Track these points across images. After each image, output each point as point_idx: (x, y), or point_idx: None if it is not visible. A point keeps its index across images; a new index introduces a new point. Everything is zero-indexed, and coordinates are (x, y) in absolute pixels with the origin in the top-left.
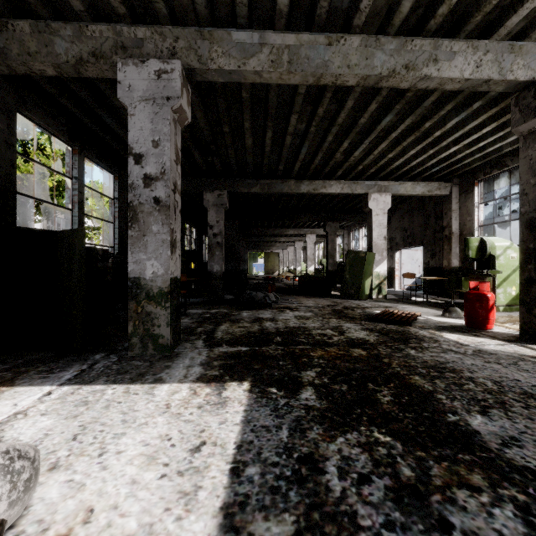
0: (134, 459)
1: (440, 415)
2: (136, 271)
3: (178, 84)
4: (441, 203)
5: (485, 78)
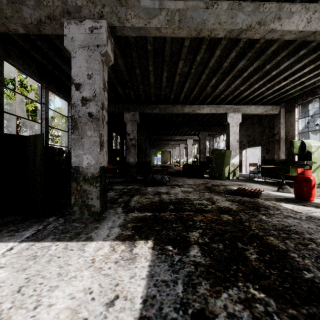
0: (61, 313)
1: (297, 272)
2: (77, 162)
3: (105, 36)
4: (273, 119)
5: (313, 30)
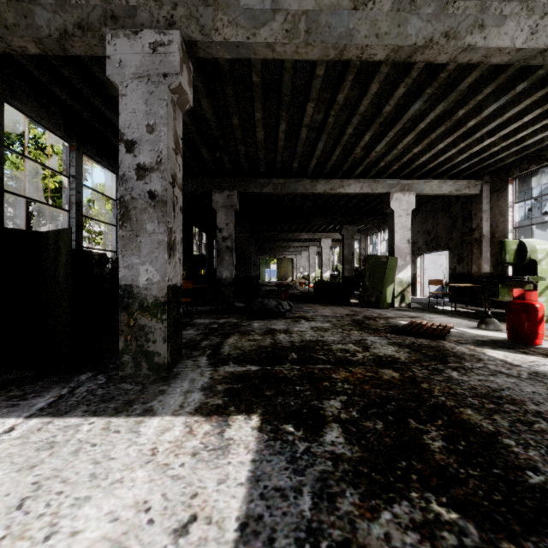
0: (92, 547)
1: (516, 474)
2: (128, 278)
3: (177, 58)
4: (470, 204)
5: (541, 47)
